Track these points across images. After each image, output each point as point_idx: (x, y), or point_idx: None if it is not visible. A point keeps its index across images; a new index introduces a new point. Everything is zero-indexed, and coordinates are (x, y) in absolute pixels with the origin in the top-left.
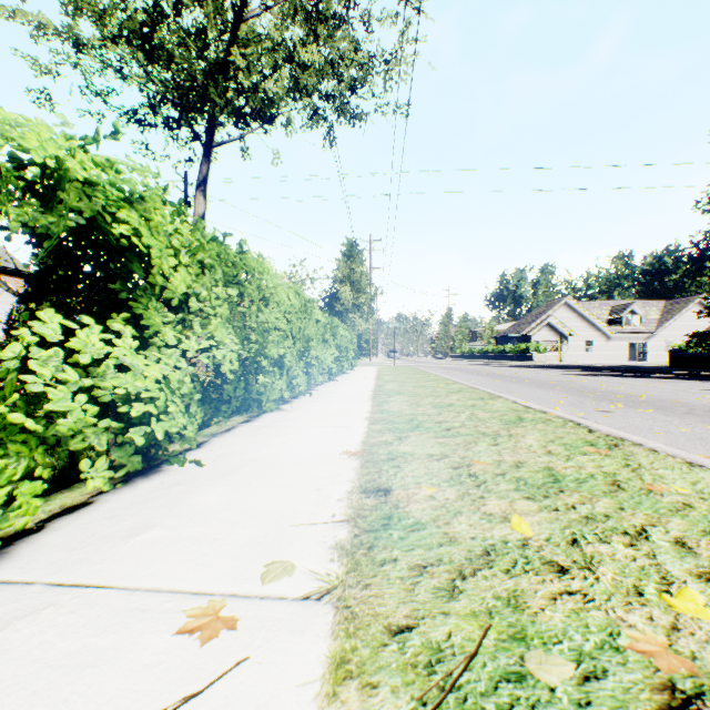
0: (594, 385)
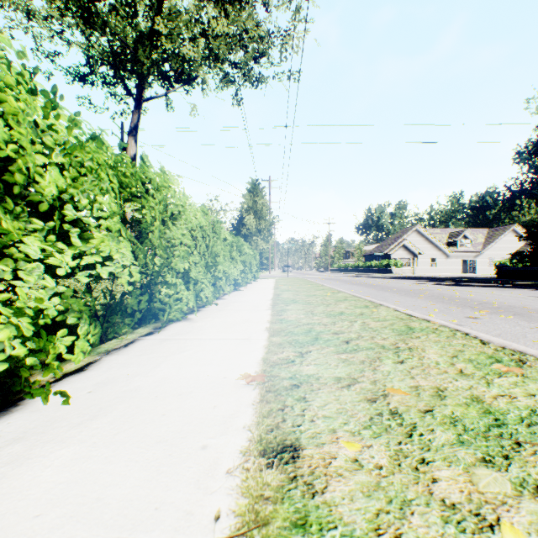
0: (449, 293)
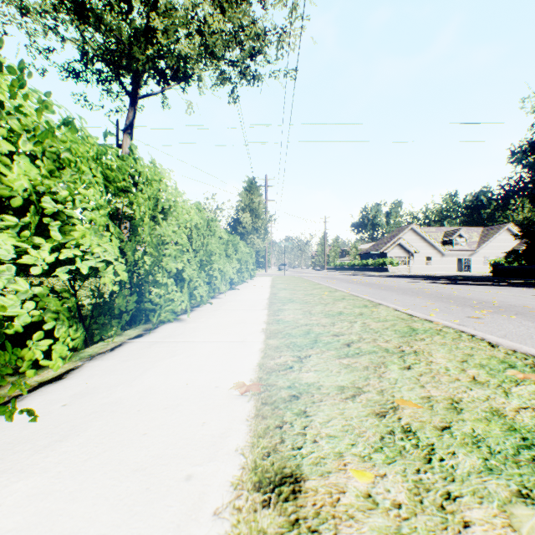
0: (447, 292)
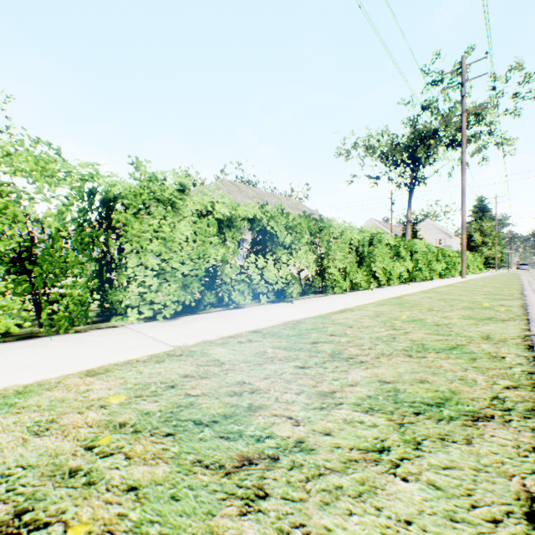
0: None
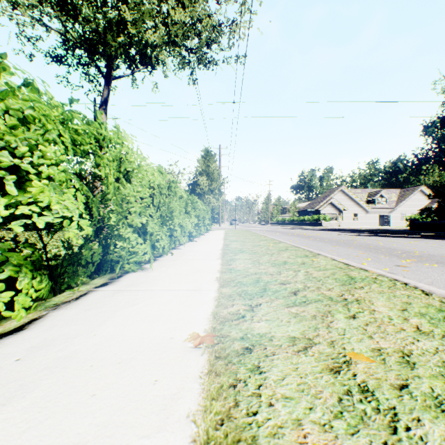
0: (374, 243)
